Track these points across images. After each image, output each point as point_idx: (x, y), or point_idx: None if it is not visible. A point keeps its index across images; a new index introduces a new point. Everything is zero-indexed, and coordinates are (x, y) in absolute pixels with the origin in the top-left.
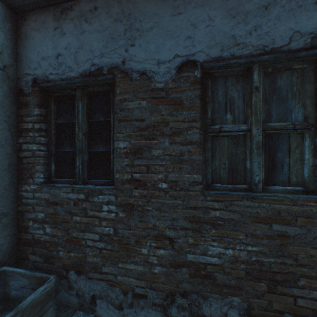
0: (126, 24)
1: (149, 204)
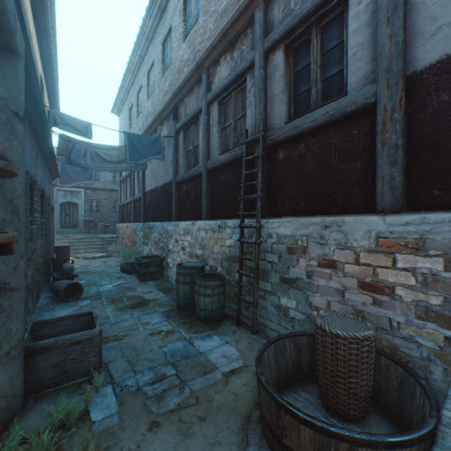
0: None
1: None
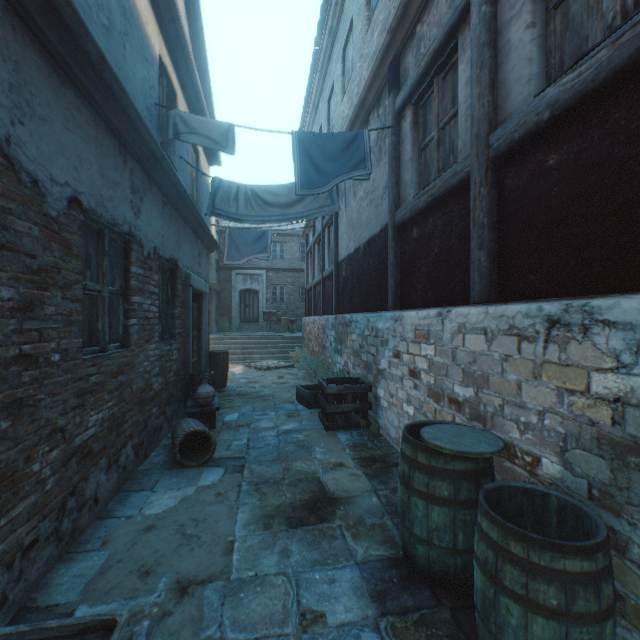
0: (13, 74)
1: (43, 390)
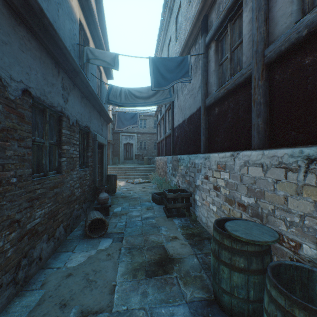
0: None
1: (5, 199)
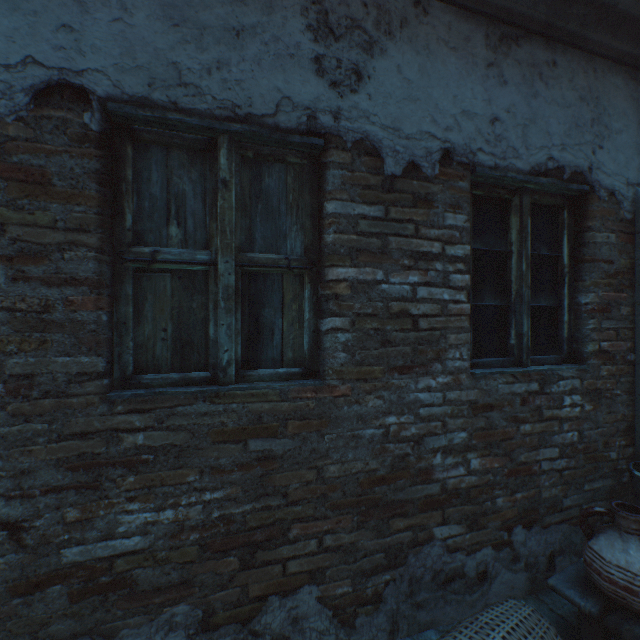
0: None
1: None
